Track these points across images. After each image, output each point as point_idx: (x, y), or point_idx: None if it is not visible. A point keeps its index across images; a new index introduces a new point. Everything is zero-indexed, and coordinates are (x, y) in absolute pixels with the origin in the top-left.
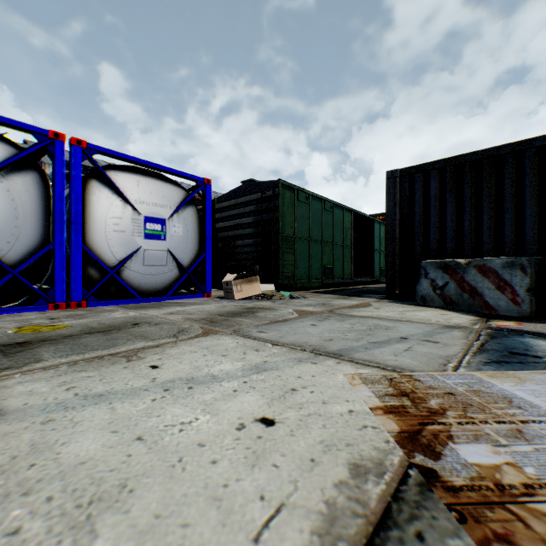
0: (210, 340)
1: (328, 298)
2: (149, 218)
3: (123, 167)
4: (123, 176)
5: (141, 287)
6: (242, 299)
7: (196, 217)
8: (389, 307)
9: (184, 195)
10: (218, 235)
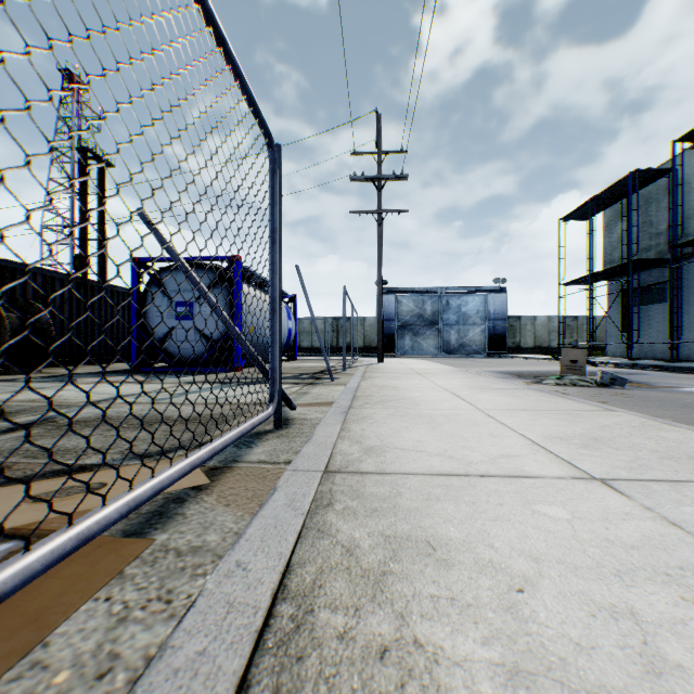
0: None
1: None
2: None
3: None
4: None
5: None
6: None
7: None
8: None
9: None
10: None
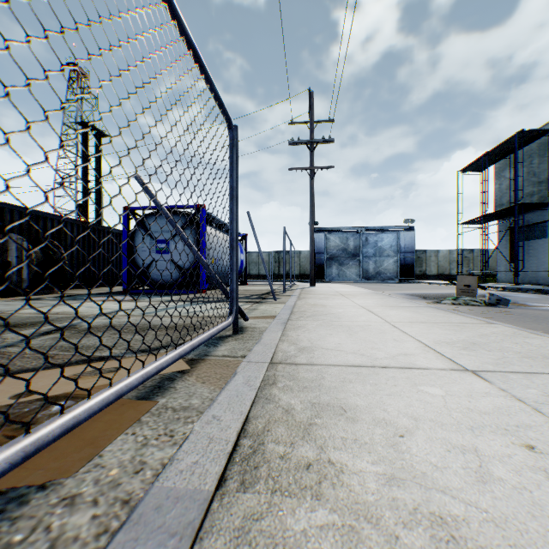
0: (25, 312)
1: None
2: None
3: None
4: None
5: None
6: None
7: None
8: None
9: None
10: None
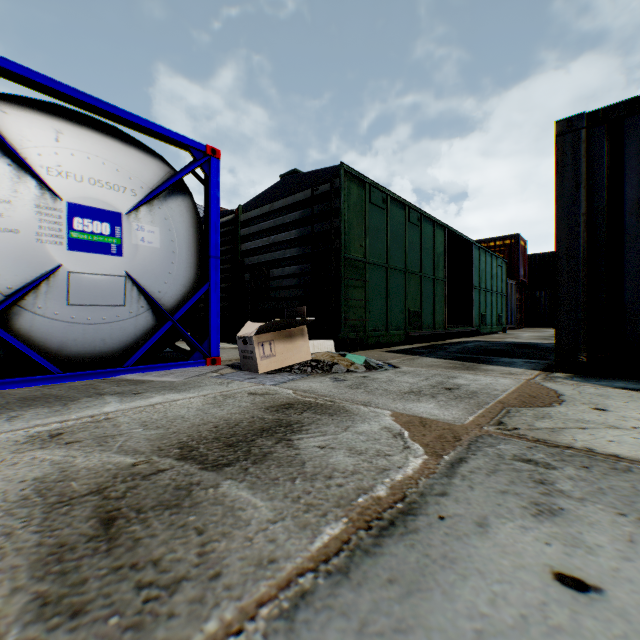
0: None
1: (437, 367)
2: (82, 209)
3: (22, 99)
4: (19, 115)
5: (66, 348)
6: (274, 371)
7: (192, 217)
8: (619, 403)
9: (167, 175)
10: (245, 262)
